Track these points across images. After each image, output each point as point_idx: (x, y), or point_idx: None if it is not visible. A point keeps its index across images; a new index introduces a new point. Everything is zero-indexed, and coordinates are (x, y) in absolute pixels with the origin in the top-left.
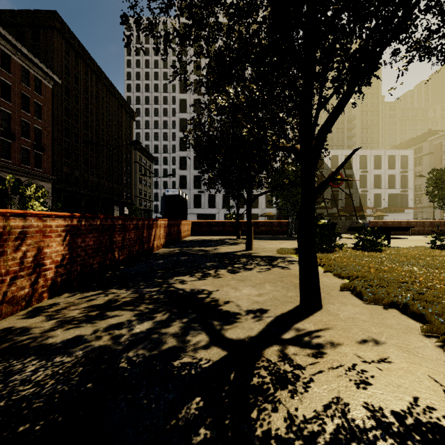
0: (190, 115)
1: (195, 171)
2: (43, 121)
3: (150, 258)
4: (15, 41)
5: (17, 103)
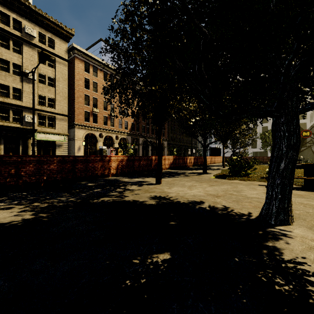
0: None
1: None
2: None
3: None
4: None
5: None
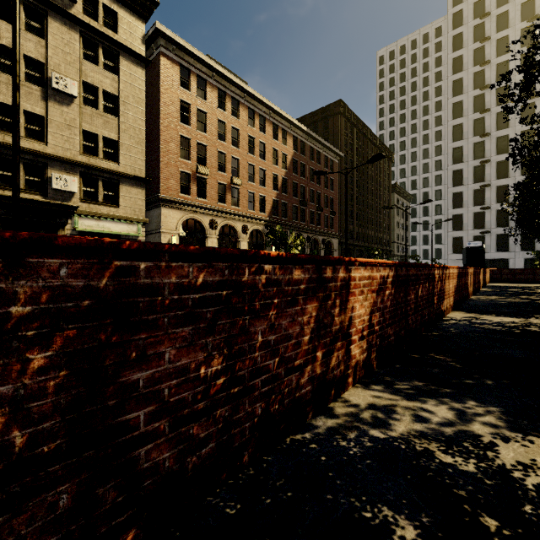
0: (467, 141)
1: (474, 207)
2: (334, 191)
3: (485, 291)
4: (323, 140)
5: (322, 184)
